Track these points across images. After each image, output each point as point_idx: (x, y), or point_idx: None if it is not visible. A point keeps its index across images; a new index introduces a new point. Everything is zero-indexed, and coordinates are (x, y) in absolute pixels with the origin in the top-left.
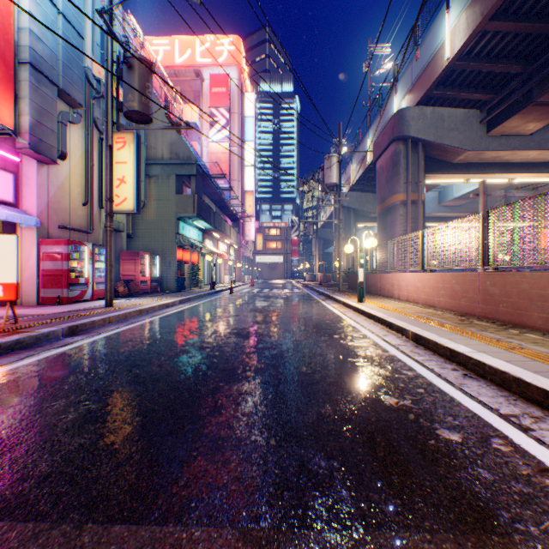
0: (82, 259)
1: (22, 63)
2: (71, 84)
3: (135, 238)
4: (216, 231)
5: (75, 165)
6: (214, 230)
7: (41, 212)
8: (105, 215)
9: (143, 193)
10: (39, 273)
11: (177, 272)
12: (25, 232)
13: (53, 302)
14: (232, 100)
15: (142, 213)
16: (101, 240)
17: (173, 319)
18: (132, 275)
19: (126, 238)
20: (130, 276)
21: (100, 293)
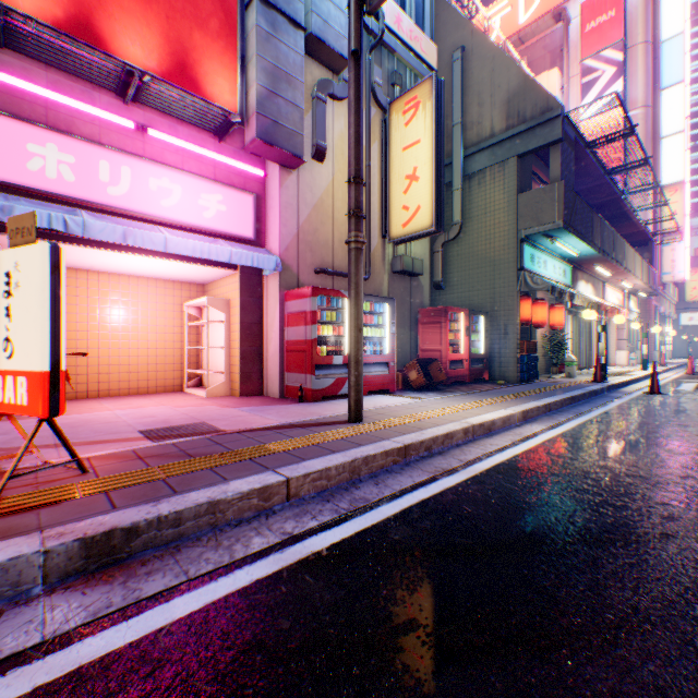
0: (339, 322)
1: (249, 2)
2: (326, 24)
3: (444, 289)
4: (602, 260)
5: (341, 168)
6: (596, 259)
7: (285, 248)
8: (390, 250)
9: (457, 209)
10: (281, 346)
11: (519, 344)
12: (269, 284)
13: (295, 395)
14: (627, 25)
15: (456, 244)
16: (384, 292)
17: (488, 523)
18: (434, 350)
19: (427, 288)
20: (431, 352)
21: (371, 383)
